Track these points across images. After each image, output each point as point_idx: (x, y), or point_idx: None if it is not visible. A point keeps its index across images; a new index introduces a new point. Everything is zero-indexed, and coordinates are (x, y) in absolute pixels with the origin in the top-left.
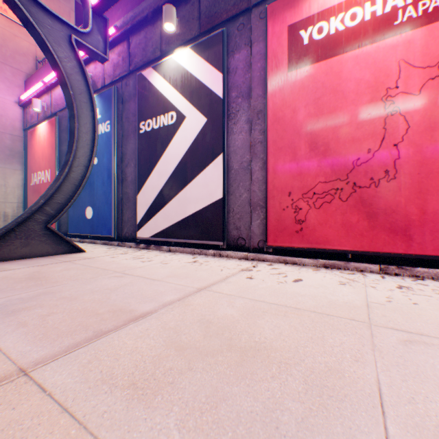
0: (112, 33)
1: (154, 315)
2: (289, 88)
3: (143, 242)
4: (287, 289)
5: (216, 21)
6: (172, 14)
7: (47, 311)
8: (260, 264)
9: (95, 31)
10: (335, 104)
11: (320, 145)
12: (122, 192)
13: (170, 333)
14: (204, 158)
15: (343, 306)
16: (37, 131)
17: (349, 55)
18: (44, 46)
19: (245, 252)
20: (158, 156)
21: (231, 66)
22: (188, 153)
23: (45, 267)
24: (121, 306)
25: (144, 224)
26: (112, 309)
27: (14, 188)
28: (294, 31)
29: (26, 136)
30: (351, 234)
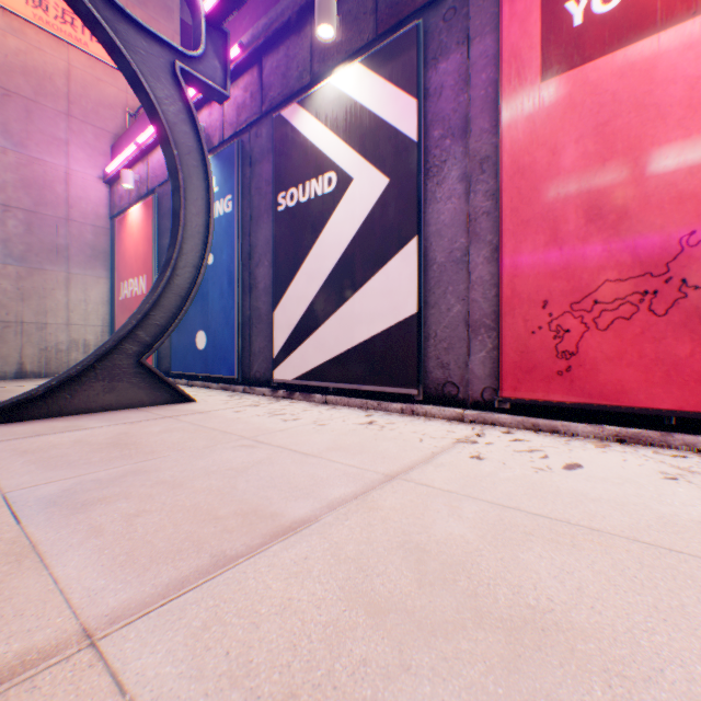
0: (235, 55)
1: (315, 526)
2: (544, 111)
3: (282, 387)
4: (557, 485)
5: (405, 11)
6: (330, 9)
7: (136, 507)
8: (488, 431)
9: (209, 54)
10: (639, 131)
11: (608, 210)
12: (250, 307)
13: (349, 569)
14: (383, 247)
15: (696, 532)
16: (128, 218)
17: (671, 34)
18: (136, 83)
19: (459, 409)
20: (307, 246)
21: (432, 84)
22: (356, 239)
23: (137, 426)
24: (255, 505)
25: (284, 358)
26: (240, 508)
27: (98, 304)
28: (554, 4)
29: (113, 227)
30: (676, 379)
